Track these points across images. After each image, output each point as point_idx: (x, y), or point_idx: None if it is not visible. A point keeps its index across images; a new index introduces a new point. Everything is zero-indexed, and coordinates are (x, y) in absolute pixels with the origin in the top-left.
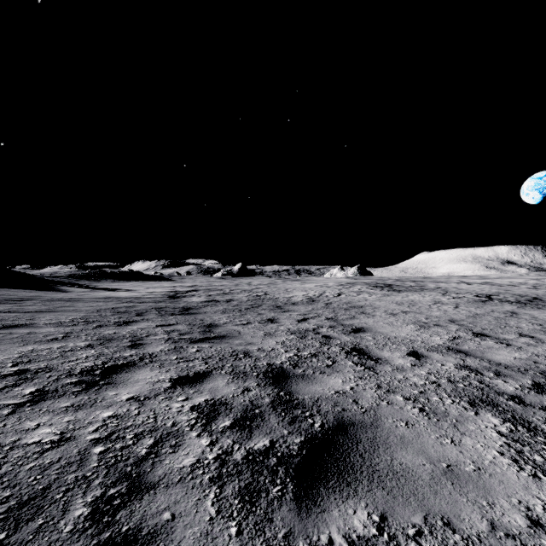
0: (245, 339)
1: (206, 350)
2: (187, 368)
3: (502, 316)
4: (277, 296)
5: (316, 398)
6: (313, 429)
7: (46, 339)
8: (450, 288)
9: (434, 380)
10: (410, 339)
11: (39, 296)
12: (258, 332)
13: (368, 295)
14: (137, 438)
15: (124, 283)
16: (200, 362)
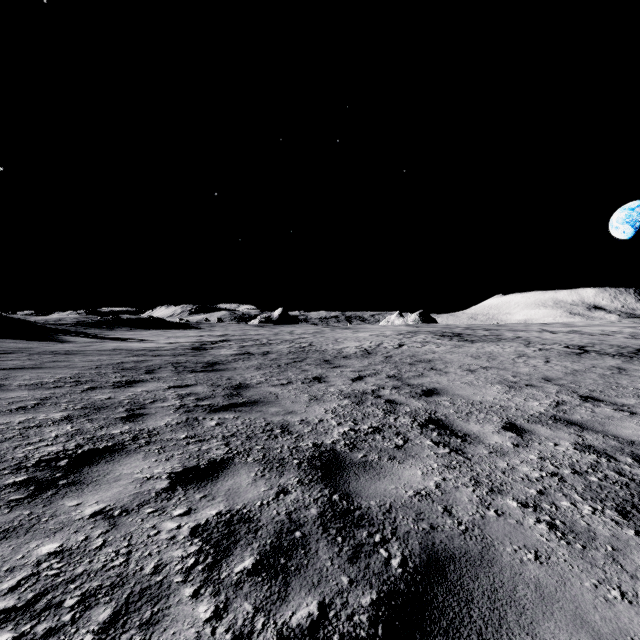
0: (283, 406)
1: (229, 423)
2: (198, 453)
3: (608, 372)
4: (325, 347)
5: (388, 506)
6: (390, 572)
7: (9, 409)
8: (533, 338)
9: (553, 471)
10: (501, 404)
11: (30, 348)
12: (301, 395)
13: (436, 346)
14: (83, 607)
15: (142, 332)
16: (218, 442)
